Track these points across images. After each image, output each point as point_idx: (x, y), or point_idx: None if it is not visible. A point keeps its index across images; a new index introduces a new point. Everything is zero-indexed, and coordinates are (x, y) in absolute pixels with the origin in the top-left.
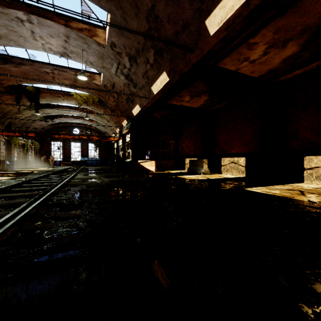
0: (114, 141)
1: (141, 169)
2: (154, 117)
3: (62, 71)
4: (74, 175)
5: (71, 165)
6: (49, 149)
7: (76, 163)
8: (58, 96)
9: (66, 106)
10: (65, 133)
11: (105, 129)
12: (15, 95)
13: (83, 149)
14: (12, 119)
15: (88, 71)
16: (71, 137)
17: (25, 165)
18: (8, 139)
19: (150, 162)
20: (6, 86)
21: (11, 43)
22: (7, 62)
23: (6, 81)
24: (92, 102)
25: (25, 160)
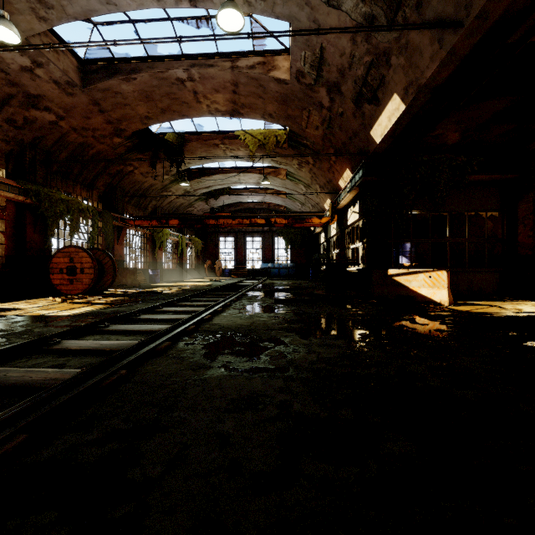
0: (318, 230)
1: (399, 295)
2: (435, 143)
3: (207, 67)
4: (217, 311)
5: (246, 276)
6: (216, 249)
7: (255, 272)
8: (215, 145)
9: (233, 167)
10: (226, 215)
11: (301, 207)
12: (149, 154)
13: (265, 248)
14: (157, 201)
15: (258, 53)
16: (236, 222)
17: (181, 275)
18: (151, 233)
19: (428, 275)
20: (130, 134)
21: (93, 2)
22: (113, 74)
23: (127, 123)
24: (274, 144)
25: (180, 268)
